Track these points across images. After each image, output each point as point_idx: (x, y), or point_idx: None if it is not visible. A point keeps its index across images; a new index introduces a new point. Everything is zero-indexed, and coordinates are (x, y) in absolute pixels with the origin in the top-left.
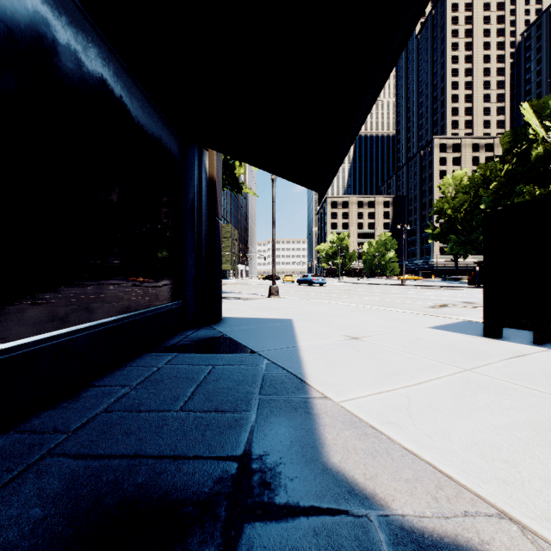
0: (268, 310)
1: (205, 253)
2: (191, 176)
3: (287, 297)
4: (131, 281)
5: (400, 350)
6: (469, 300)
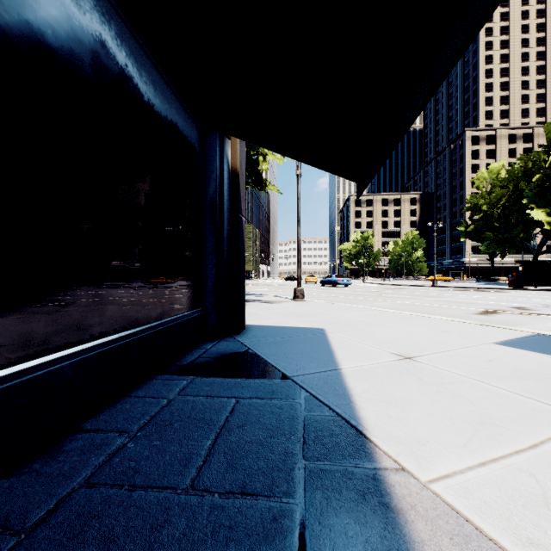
0: (295, 316)
1: (227, 254)
2: (211, 168)
3: (313, 300)
4: (139, 290)
5: (476, 380)
6: (520, 305)
